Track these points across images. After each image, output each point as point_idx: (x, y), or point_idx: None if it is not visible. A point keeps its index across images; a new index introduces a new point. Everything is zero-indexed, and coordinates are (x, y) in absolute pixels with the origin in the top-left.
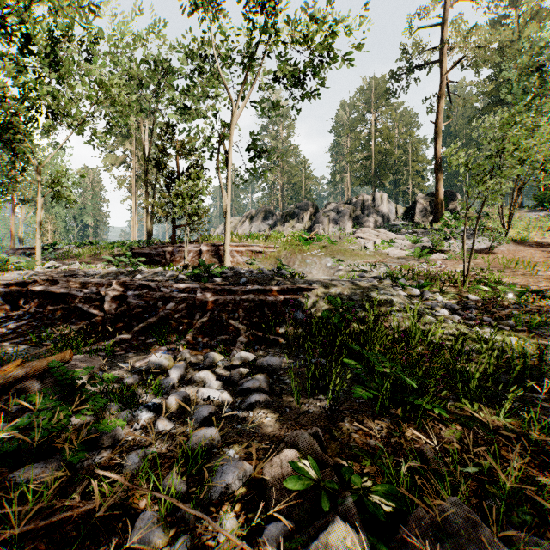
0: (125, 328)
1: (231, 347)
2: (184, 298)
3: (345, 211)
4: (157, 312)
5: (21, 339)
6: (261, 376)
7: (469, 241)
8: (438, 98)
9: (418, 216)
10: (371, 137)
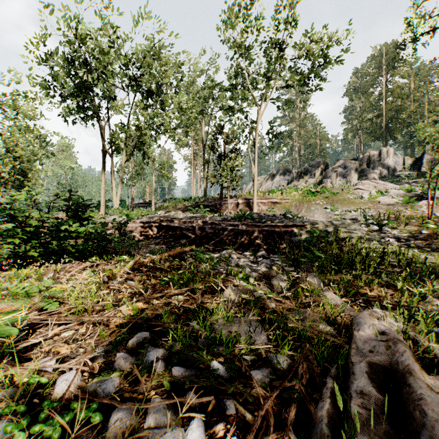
0: (205, 243)
1: (256, 252)
2: (232, 229)
3: (351, 167)
4: (220, 236)
5: (163, 245)
6: (268, 260)
7: None
8: None
9: (424, 166)
10: (382, 98)
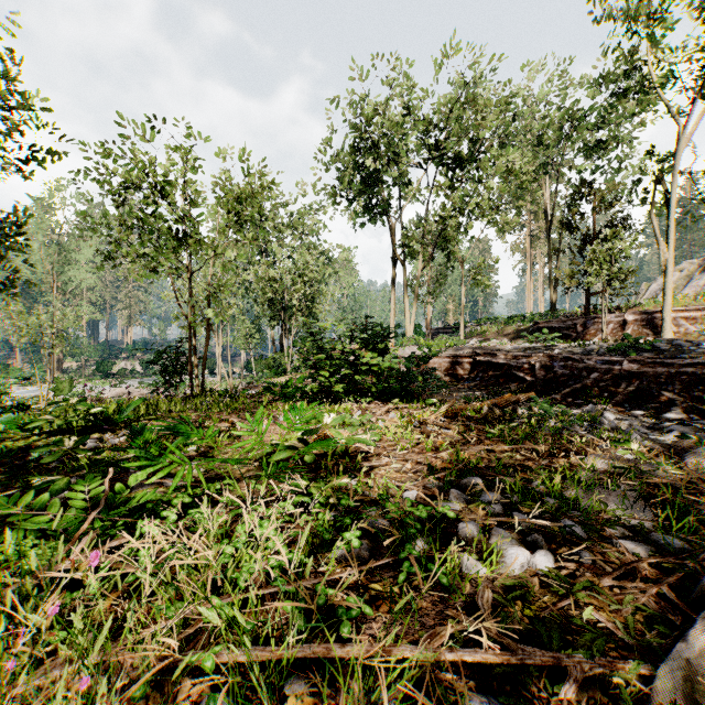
0: (552, 391)
1: (661, 414)
2: (608, 369)
3: None
4: (581, 380)
5: (481, 391)
6: (687, 426)
7: None
8: None
9: None
10: None
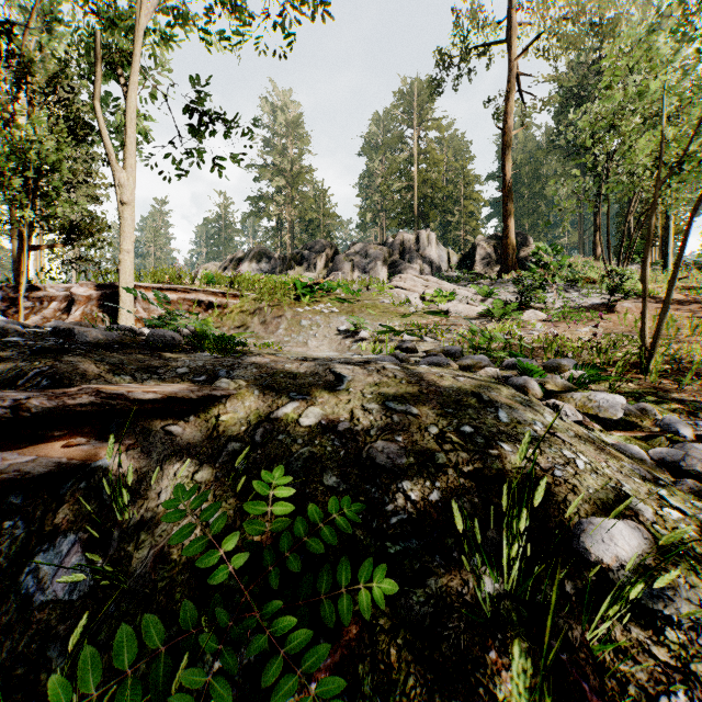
0: None
1: None
2: None
3: (376, 255)
4: None
5: None
6: None
7: (569, 294)
8: (508, 93)
9: (479, 266)
10: (413, 161)
